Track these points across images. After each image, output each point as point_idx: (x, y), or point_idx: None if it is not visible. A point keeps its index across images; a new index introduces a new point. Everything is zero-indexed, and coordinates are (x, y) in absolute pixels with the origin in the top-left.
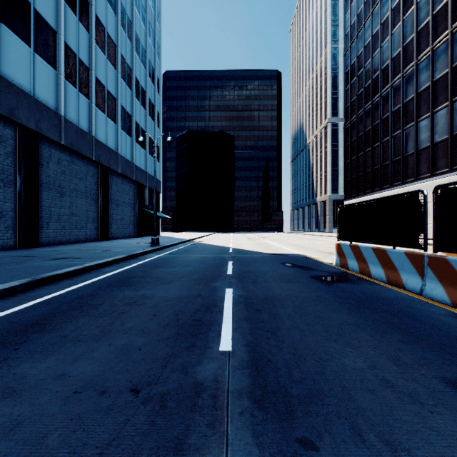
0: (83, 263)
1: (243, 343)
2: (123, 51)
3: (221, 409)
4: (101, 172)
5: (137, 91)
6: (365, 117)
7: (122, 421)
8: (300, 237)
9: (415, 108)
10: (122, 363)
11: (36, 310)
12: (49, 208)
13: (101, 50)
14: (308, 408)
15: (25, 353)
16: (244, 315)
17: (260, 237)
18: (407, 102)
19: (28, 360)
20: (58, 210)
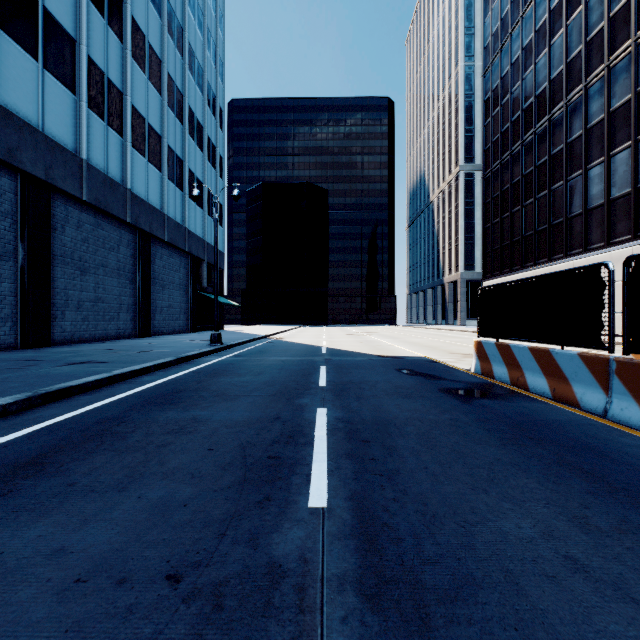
0: (110, 369)
1: (345, 495)
2: (172, 68)
3: (312, 612)
4: (140, 240)
5: (191, 125)
6: (513, 163)
7: (149, 635)
8: (421, 332)
9: (584, 150)
10: (156, 528)
11: (33, 441)
12: (65, 290)
13: (140, 67)
14: (453, 610)
15: (7, 512)
16: (345, 449)
17: (365, 332)
18: (572, 141)
19: (11, 523)
20: (79, 293)
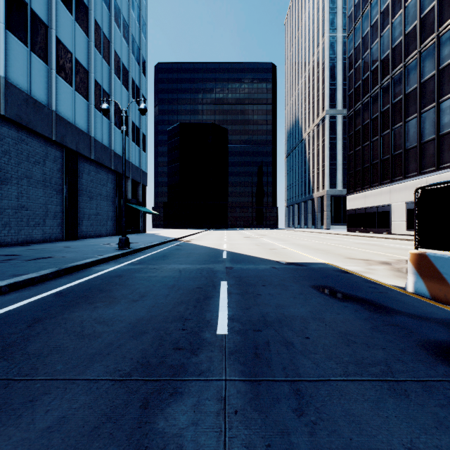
0: None
1: None
2: (99, 17)
3: None
4: (67, 157)
5: (117, 67)
6: (372, 103)
7: None
8: (301, 235)
9: (437, 87)
10: None
11: None
12: None
13: (66, 8)
14: None
15: None
16: None
17: (257, 235)
18: (425, 81)
19: None
20: None
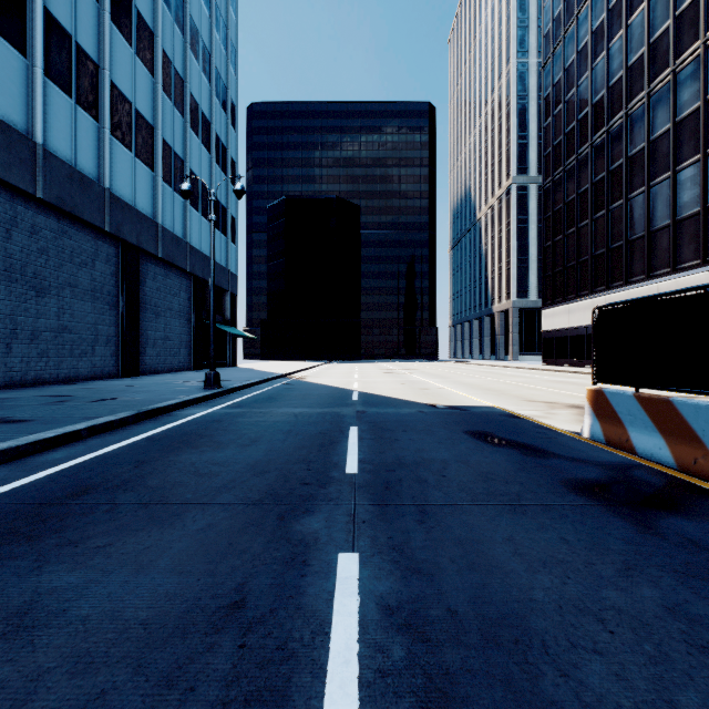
0: (3, 438)
1: None
2: (168, 45)
3: None
4: (124, 255)
5: (194, 119)
6: (580, 169)
7: None
8: (471, 369)
9: (673, 149)
10: None
11: None
12: (12, 316)
13: (124, 36)
14: None
15: None
16: None
17: (405, 369)
18: (656, 139)
19: None
20: (33, 321)
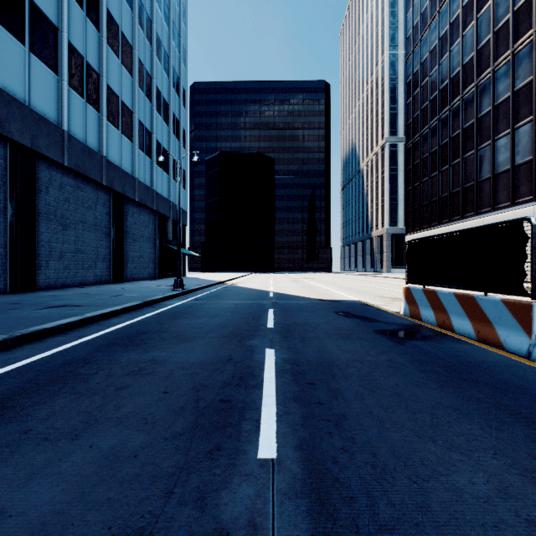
0: (83, 312)
1: (294, 444)
2: (142, 54)
3: None
4: (114, 200)
5: (158, 103)
6: (431, 135)
7: None
8: (353, 278)
9: (492, 124)
10: (103, 485)
11: (0, 383)
12: (49, 243)
13: (114, 52)
14: None
15: None
16: (292, 391)
17: (306, 278)
18: (482, 117)
19: None
20: (61, 246)
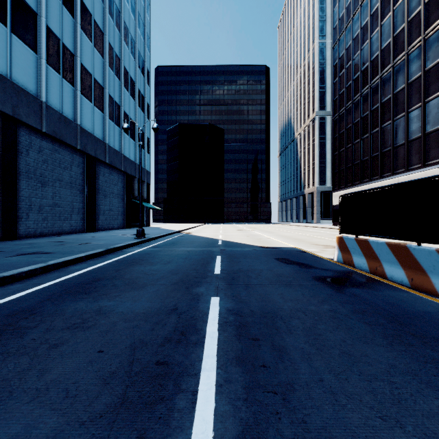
0: (48, 259)
1: (235, 433)
2: (111, 39)
3: None
4: (88, 162)
5: (126, 81)
6: (354, 109)
7: None
8: (289, 228)
9: (406, 99)
10: None
11: None
12: (29, 198)
13: (87, 37)
14: None
15: None
16: (235, 350)
17: (250, 228)
18: (397, 92)
19: None
20: (40, 200)
